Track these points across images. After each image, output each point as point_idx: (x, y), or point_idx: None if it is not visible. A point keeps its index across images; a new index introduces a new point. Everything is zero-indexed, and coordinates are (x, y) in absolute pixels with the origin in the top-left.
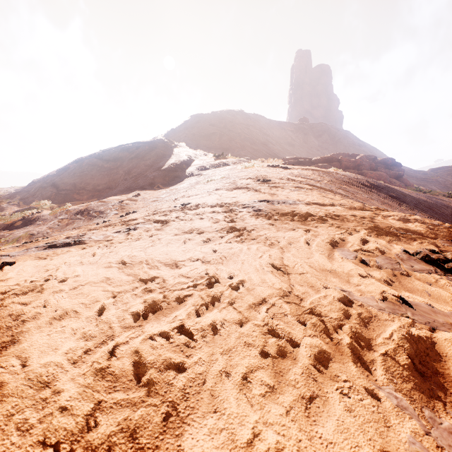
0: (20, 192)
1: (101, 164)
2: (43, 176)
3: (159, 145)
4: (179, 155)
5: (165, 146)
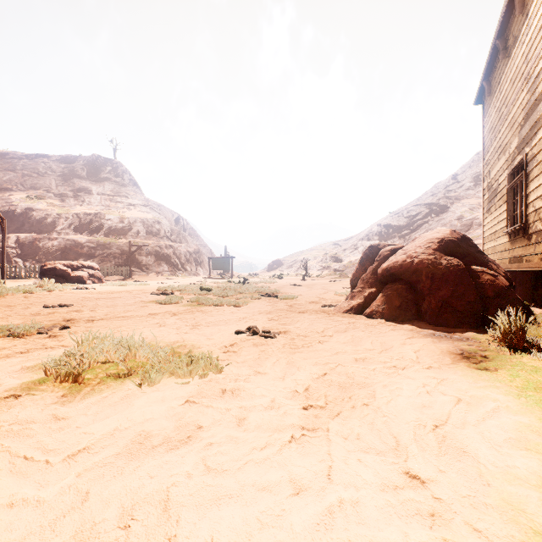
0: (346, 248)
1: (392, 225)
2: (355, 236)
3: (437, 205)
4: (454, 213)
5: (443, 205)
